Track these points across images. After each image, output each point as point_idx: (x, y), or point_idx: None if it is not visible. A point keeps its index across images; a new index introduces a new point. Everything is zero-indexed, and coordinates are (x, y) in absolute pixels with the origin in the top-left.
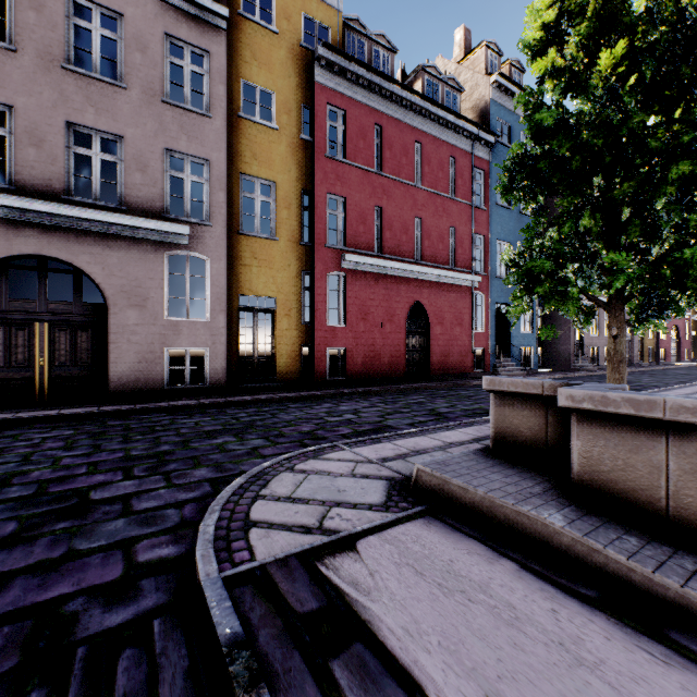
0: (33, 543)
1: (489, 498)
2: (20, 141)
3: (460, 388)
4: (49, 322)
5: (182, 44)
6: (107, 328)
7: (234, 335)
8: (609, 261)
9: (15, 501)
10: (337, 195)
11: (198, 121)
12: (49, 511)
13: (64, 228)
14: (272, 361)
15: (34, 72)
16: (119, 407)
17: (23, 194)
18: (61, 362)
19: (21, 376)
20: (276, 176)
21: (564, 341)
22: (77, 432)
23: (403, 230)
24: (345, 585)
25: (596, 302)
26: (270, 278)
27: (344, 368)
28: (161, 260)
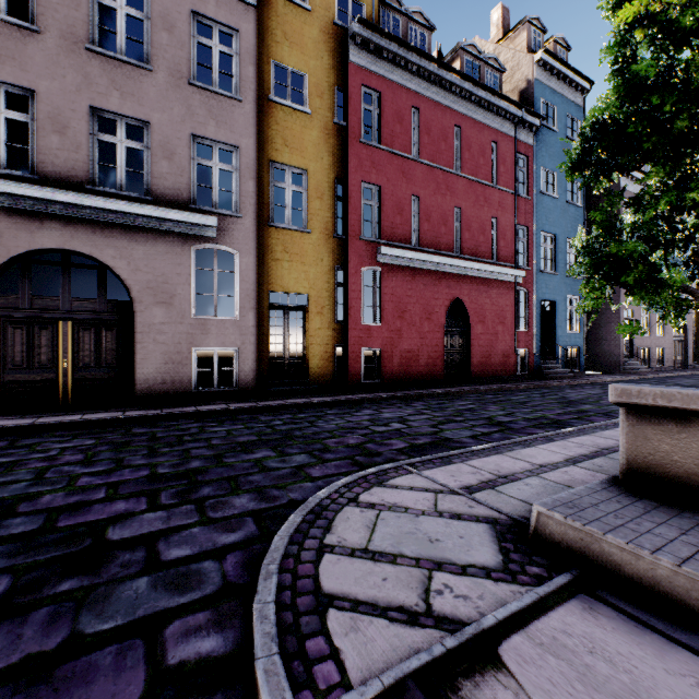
0: (24, 619)
1: (687, 575)
2: (42, 127)
3: (507, 392)
4: (73, 321)
5: (210, 22)
6: (132, 327)
7: (264, 335)
8: None
9: (15, 541)
10: (372, 184)
11: (227, 105)
12: (54, 559)
13: (88, 220)
14: (304, 362)
15: (57, 54)
16: (144, 412)
17: (46, 184)
18: (85, 363)
19: (44, 378)
20: (308, 164)
21: (612, 341)
22: (99, 442)
23: (442, 221)
24: None
25: (692, 293)
26: (302, 273)
27: (380, 370)
28: (189, 254)
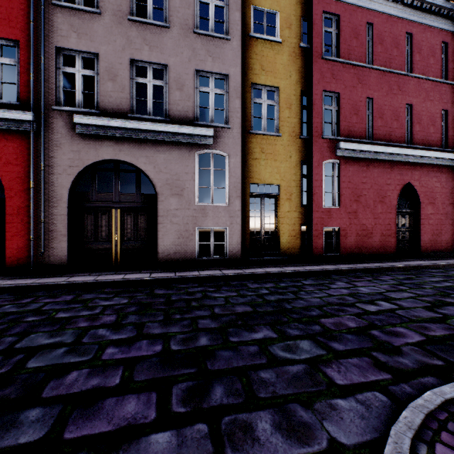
0: None
1: None
2: (102, 78)
3: None
4: (120, 209)
5: None
6: (156, 212)
7: (246, 217)
8: None
9: None
10: (331, 92)
11: (220, 44)
12: None
13: (129, 138)
14: (275, 238)
15: (111, 26)
16: (163, 275)
17: (104, 116)
18: (128, 237)
19: (104, 247)
20: (279, 82)
21: None
22: (130, 302)
23: (393, 117)
24: None
25: None
26: (274, 168)
27: (338, 245)
28: (193, 158)
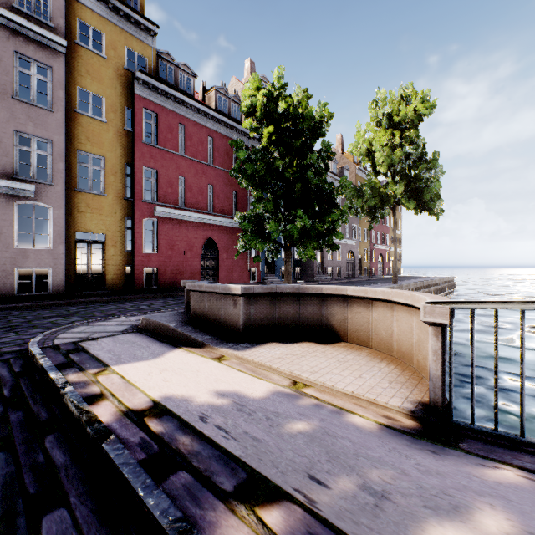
0: None
1: (159, 323)
2: None
3: None
4: None
5: (30, 59)
6: None
7: (72, 259)
8: (271, 227)
9: None
10: (151, 168)
11: (43, 113)
12: None
13: None
14: (103, 276)
15: None
16: None
17: None
18: None
19: None
20: (105, 153)
21: (311, 263)
22: None
23: (200, 192)
24: (86, 345)
25: (279, 244)
26: (101, 221)
27: (157, 281)
28: (12, 207)
